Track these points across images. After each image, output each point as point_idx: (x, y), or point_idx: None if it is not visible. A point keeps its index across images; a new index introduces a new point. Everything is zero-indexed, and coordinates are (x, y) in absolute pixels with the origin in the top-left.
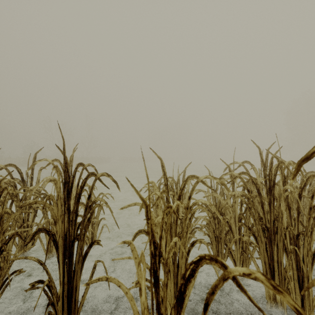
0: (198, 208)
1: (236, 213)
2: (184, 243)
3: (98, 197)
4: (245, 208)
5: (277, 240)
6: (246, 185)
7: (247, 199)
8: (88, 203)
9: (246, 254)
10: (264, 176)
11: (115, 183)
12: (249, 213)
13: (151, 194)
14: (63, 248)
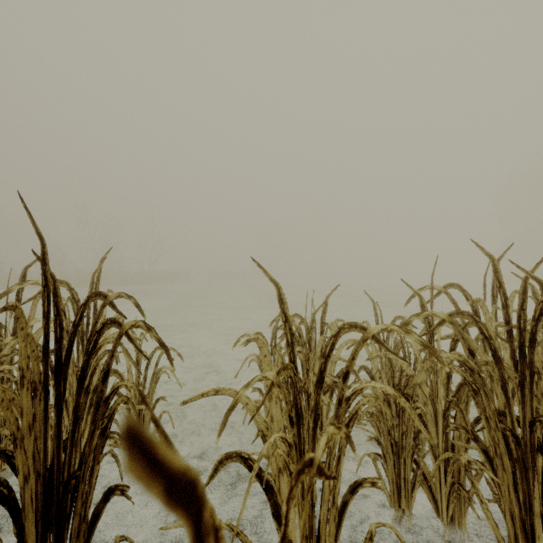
0: (367, 403)
1: (440, 397)
2: (334, 486)
3: (151, 355)
4: (458, 386)
5: (541, 468)
6: (467, 340)
7: (469, 372)
8: (103, 391)
9: (468, 493)
10: (506, 320)
11: (164, 347)
12: (466, 397)
13: (252, 381)
14: (42, 503)
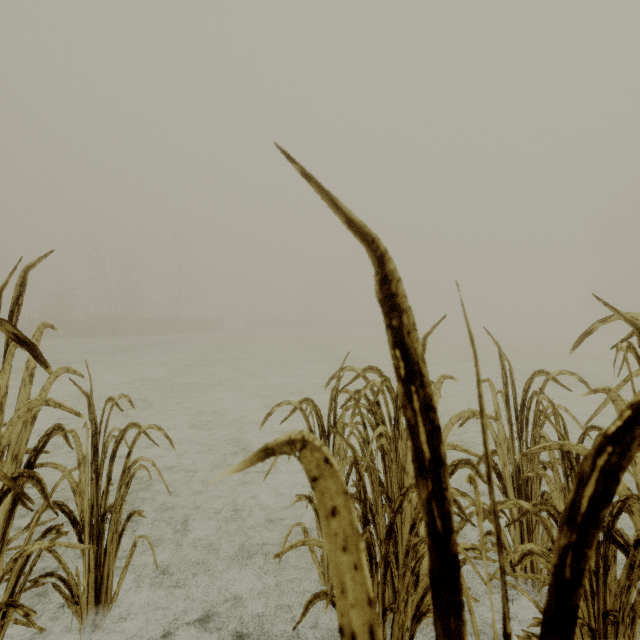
0: None
1: None
2: None
3: (120, 437)
4: None
5: None
6: None
7: None
8: None
9: None
10: None
11: None
12: None
13: None
14: None
